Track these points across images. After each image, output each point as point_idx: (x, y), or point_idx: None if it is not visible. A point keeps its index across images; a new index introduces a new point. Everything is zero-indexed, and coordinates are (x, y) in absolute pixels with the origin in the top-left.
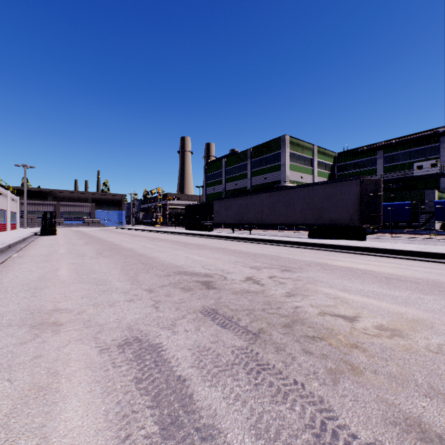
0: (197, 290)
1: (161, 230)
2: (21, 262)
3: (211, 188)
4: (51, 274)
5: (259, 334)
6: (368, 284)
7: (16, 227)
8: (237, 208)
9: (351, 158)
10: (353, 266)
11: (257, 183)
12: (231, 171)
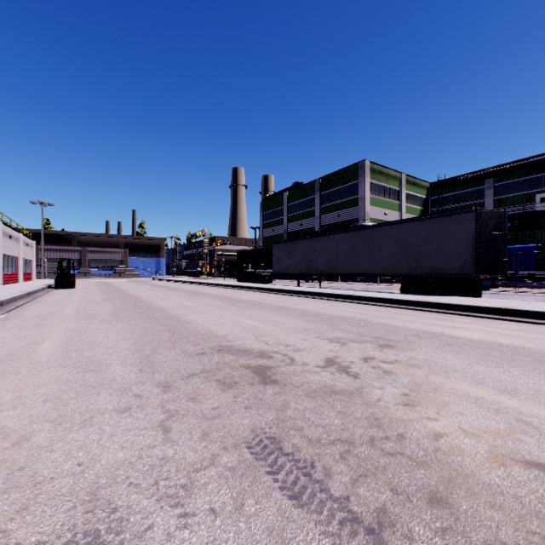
0: (244, 386)
1: (206, 282)
2: (0, 328)
3: (270, 229)
4: (26, 350)
5: (381, 534)
6: (538, 376)
7: (31, 277)
8: (303, 253)
9: (450, 190)
10: (490, 339)
11: (328, 223)
12: (295, 208)
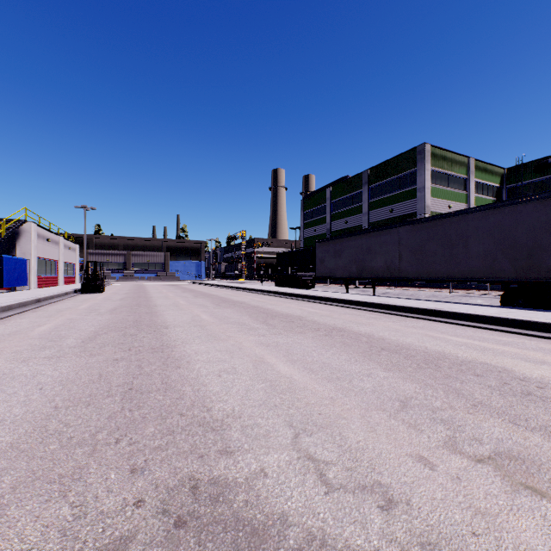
0: None
1: (241, 286)
2: None
3: (311, 229)
4: None
5: None
6: None
7: (74, 281)
8: (353, 253)
9: (532, 175)
10: None
11: (378, 219)
12: (339, 204)
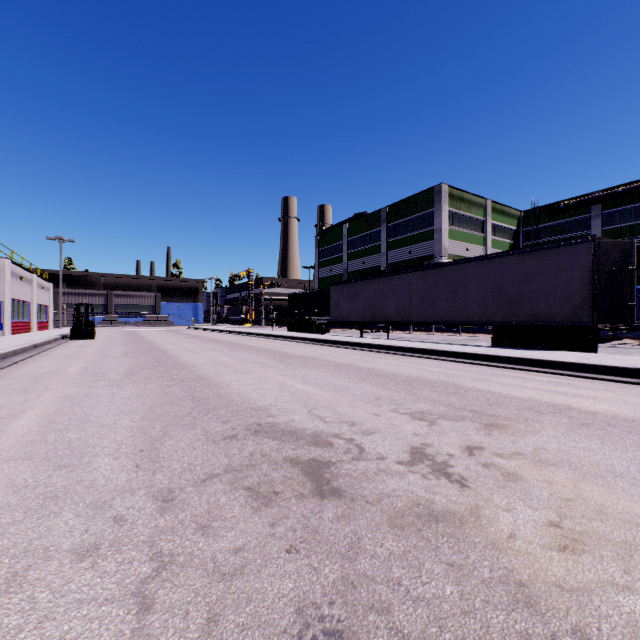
0: (289, 501)
1: (250, 332)
2: None
3: (327, 268)
4: None
5: None
6: None
7: (47, 326)
8: (368, 297)
9: (546, 219)
10: None
11: (397, 260)
12: (357, 242)
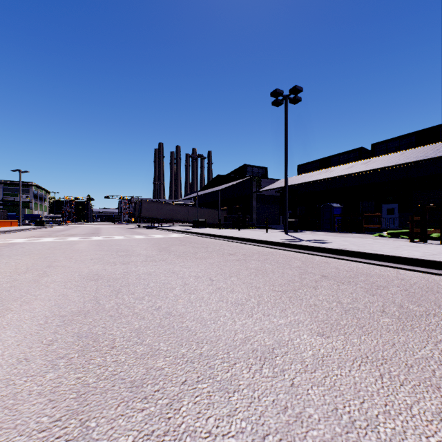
0: None
1: None
2: None
3: None
4: None
5: None
6: None
7: None
8: None
9: None
10: None
11: None
12: None
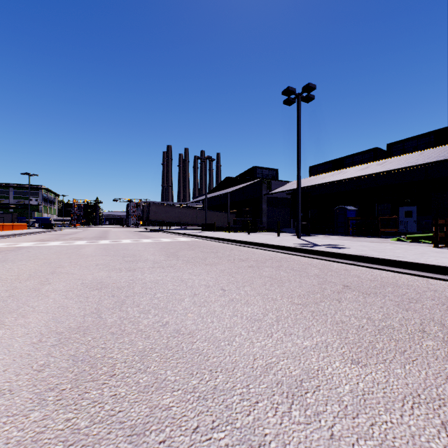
0: None
1: None
2: None
3: None
4: None
5: None
6: None
7: None
8: None
9: None
10: None
11: None
12: None
